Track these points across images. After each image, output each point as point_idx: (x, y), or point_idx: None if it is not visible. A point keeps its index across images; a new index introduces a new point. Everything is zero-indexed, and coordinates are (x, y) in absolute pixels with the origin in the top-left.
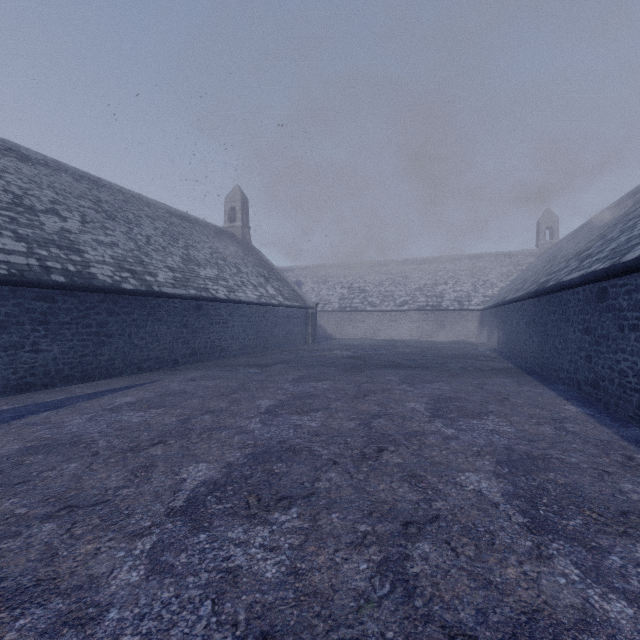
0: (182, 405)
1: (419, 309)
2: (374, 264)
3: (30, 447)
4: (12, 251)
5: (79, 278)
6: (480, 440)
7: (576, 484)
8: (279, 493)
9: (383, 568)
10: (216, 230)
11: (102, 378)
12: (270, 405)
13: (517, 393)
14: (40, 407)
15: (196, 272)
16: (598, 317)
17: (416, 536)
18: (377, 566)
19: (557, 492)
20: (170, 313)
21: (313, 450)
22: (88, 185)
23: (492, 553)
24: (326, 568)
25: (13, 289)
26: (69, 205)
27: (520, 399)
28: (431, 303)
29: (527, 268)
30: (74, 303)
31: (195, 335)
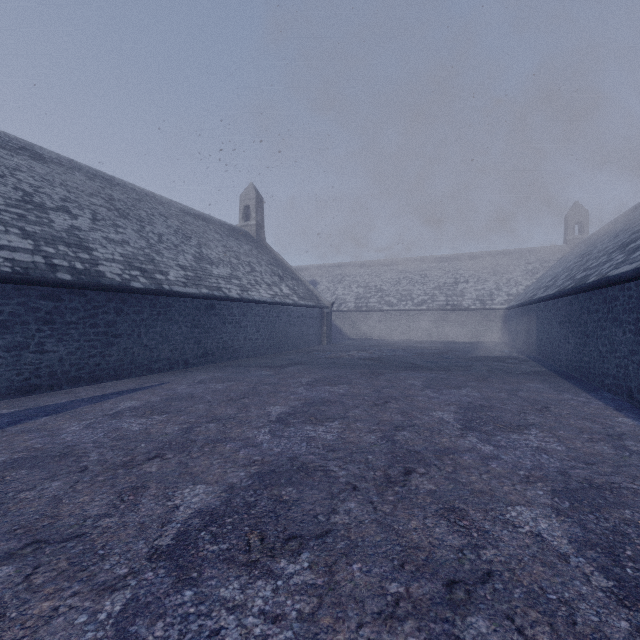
0: (187, 411)
1: (438, 308)
2: (391, 262)
3: (16, 459)
4: (18, 248)
5: (86, 276)
6: (526, 461)
7: None
8: (287, 530)
9: None
10: (230, 229)
11: (110, 380)
12: (281, 412)
13: (557, 401)
14: (40, 411)
15: (208, 271)
16: None
17: (465, 605)
18: None
19: None
20: (181, 312)
21: (328, 470)
22: (101, 184)
23: (576, 639)
24: None
25: (17, 287)
26: (80, 203)
27: (563, 409)
28: (451, 302)
29: (555, 265)
30: (81, 302)
31: (207, 335)
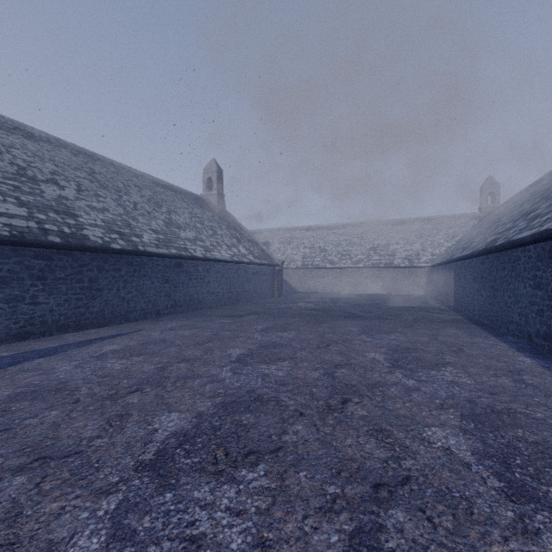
0: (161, 353)
1: (373, 266)
2: (333, 227)
3: (19, 393)
4: (14, 215)
5: (73, 239)
6: (441, 392)
7: (547, 443)
8: (247, 447)
9: (356, 541)
10: (195, 198)
11: (93, 327)
12: (240, 354)
13: (470, 344)
14: (35, 354)
15: (177, 234)
16: (551, 273)
17: (388, 501)
18: (349, 538)
19: (529, 451)
20: (153, 270)
21: (280, 400)
22: (84, 159)
23: (472, 525)
24: (295, 539)
25: (14, 249)
26: (67, 176)
27: (474, 350)
28: (384, 261)
29: (471, 229)
30: (68, 261)
31: (176, 289)
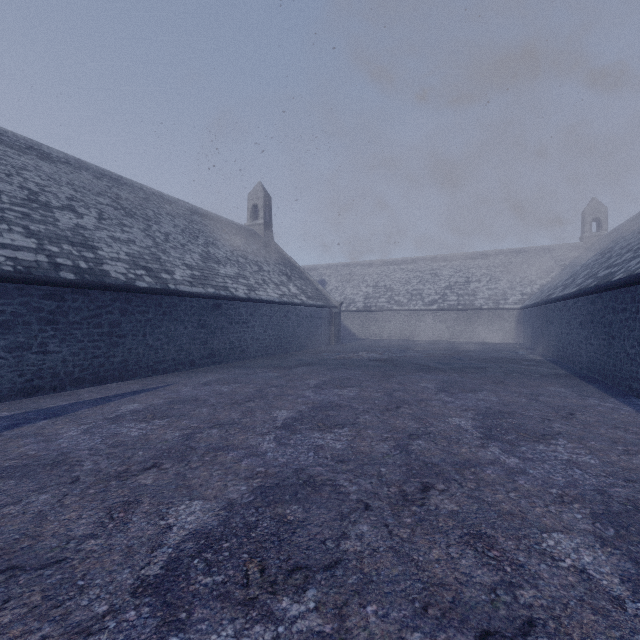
0: (190, 415)
1: (450, 308)
2: (401, 262)
3: (6, 468)
4: (21, 247)
5: (90, 275)
6: (557, 477)
7: None
8: (291, 558)
9: None
10: (238, 228)
11: (115, 381)
12: (288, 417)
13: (583, 407)
14: (40, 414)
15: (215, 270)
16: None
17: None
18: None
19: None
20: (187, 312)
21: (338, 485)
22: (109, 183)
23: None
24: None
25: (19, 287)
26: (87, 202)
27: (590, 416)
28: (463, 302)
29: (571, 263)
30: (85, 302)
31: (213, 335)
